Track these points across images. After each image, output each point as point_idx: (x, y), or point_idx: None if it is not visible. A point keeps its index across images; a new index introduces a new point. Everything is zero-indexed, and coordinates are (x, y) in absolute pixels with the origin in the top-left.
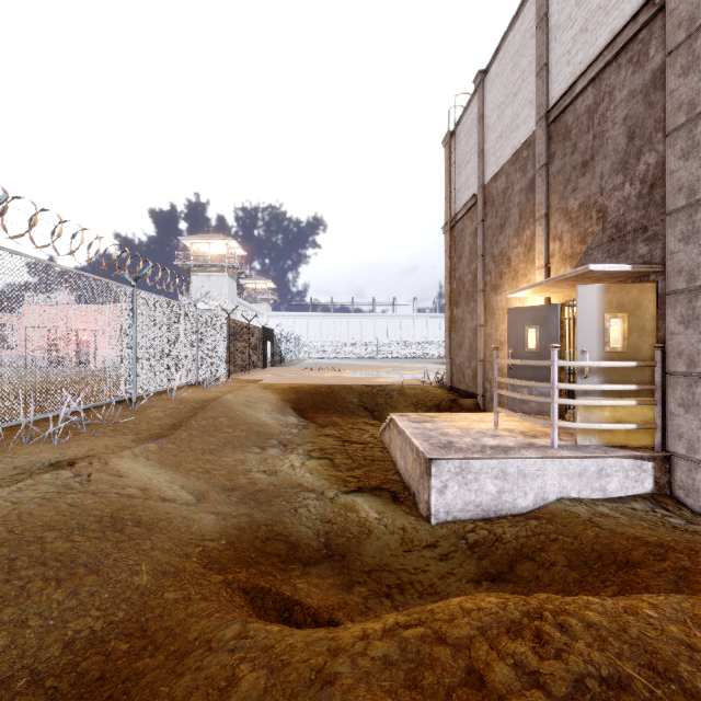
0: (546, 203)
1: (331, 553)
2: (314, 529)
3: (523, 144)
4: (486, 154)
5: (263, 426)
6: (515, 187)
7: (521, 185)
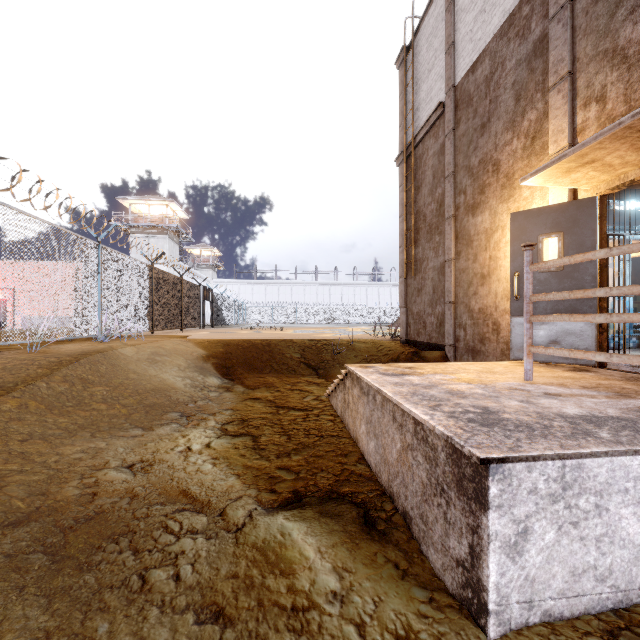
0: (570, 56)
1: None
2: None
3: None
4: (459, 46)
5: (165, 388)
6: (507, 64)
7: (519, 56)
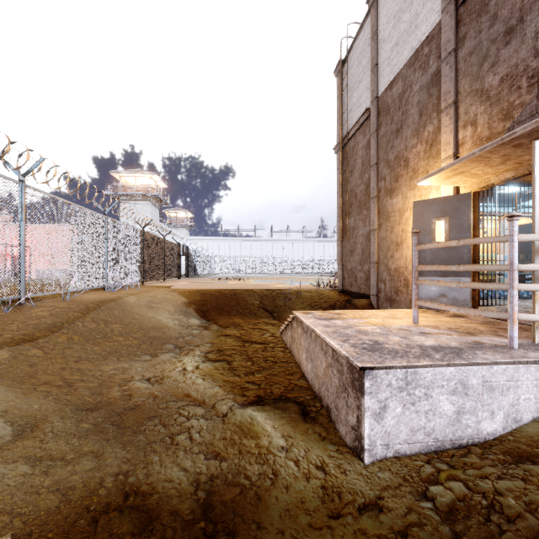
0: (454, 90)
1: (212, 531)
2: (193, 474)
3: (423, 41)
4: (380, 67)
5: (161, 327)
6: (414, 88)
7: (422, 83)
